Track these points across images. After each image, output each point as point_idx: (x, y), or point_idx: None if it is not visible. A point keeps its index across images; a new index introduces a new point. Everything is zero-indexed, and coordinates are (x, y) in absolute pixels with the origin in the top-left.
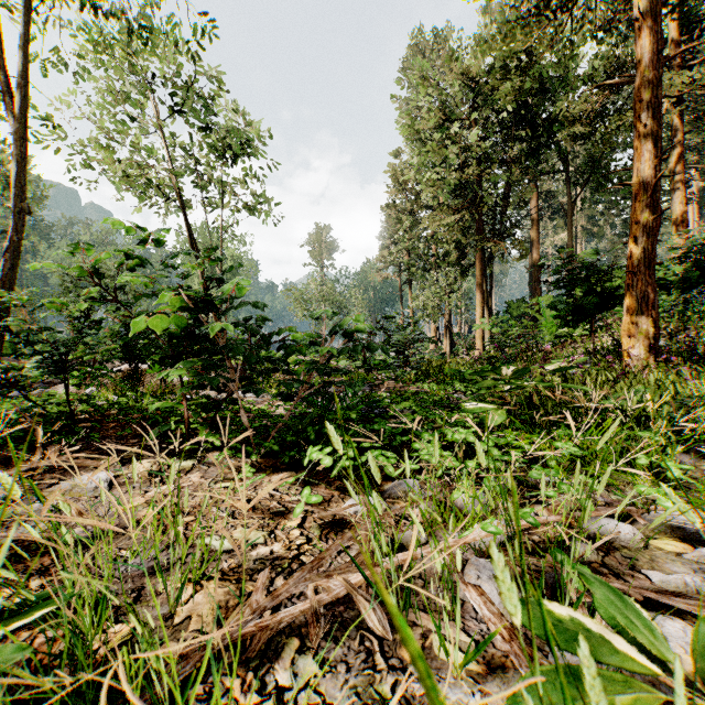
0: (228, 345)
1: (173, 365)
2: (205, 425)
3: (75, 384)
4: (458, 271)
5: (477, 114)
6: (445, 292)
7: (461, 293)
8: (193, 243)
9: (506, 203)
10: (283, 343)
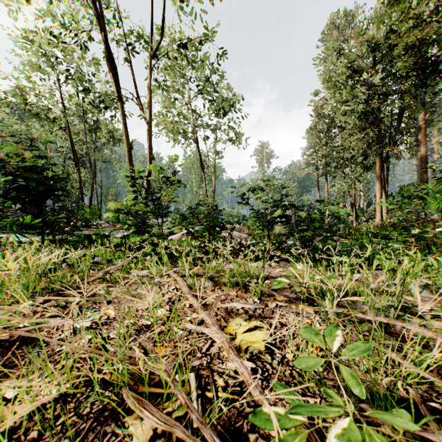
0: (297, 220)
1: (266, 227)
2: (277, 250)
3: (210, 235)
4: (362, 168)
5: (378, 66)
6: (352, 182)
7: (364, 182)
8: (200, 162)
9: (399, 120)
10: (310, 219)
